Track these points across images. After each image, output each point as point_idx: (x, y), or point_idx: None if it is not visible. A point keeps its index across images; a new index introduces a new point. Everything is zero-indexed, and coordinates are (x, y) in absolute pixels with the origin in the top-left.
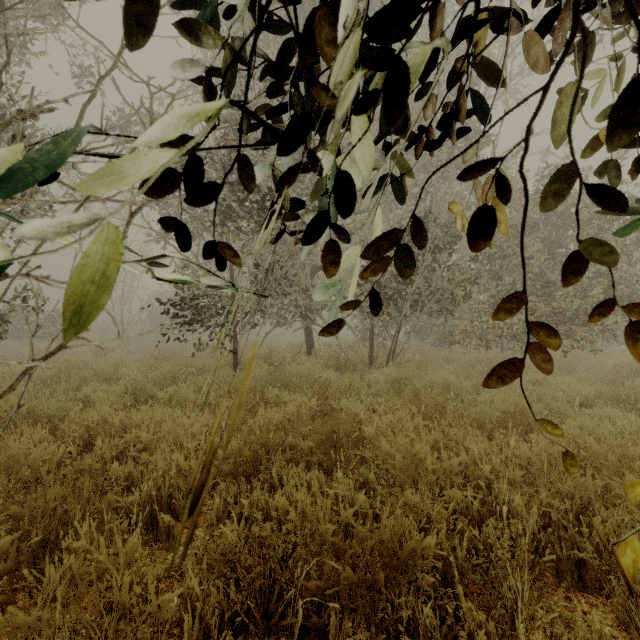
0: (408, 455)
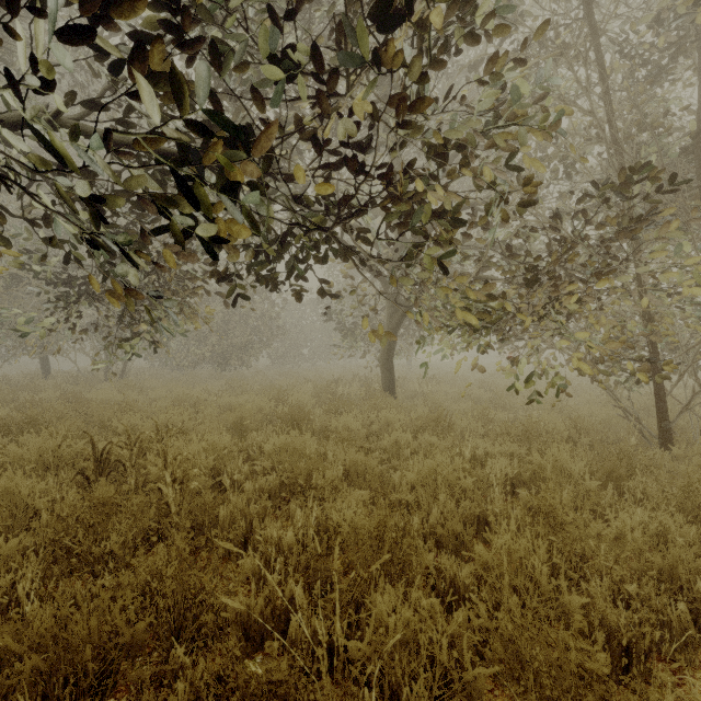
0: (104, 397)
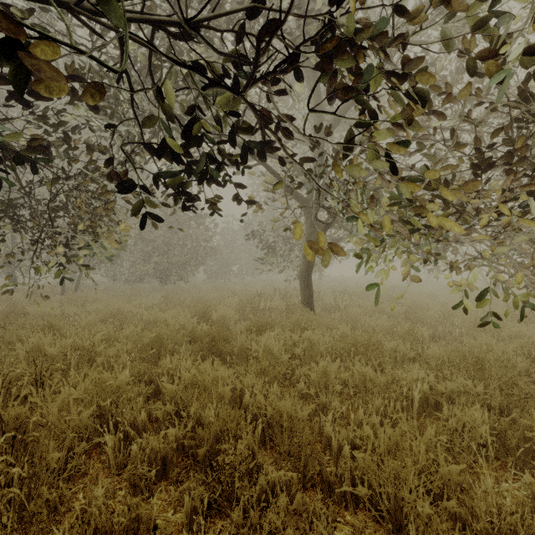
0: (42, 311)
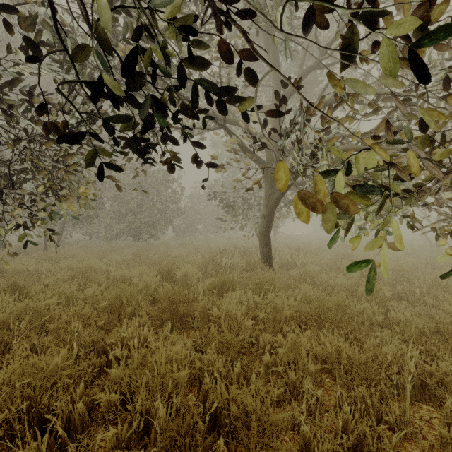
0: (16, 268)
